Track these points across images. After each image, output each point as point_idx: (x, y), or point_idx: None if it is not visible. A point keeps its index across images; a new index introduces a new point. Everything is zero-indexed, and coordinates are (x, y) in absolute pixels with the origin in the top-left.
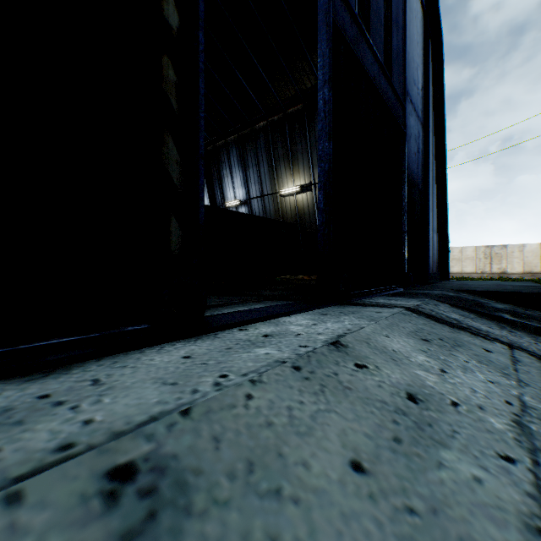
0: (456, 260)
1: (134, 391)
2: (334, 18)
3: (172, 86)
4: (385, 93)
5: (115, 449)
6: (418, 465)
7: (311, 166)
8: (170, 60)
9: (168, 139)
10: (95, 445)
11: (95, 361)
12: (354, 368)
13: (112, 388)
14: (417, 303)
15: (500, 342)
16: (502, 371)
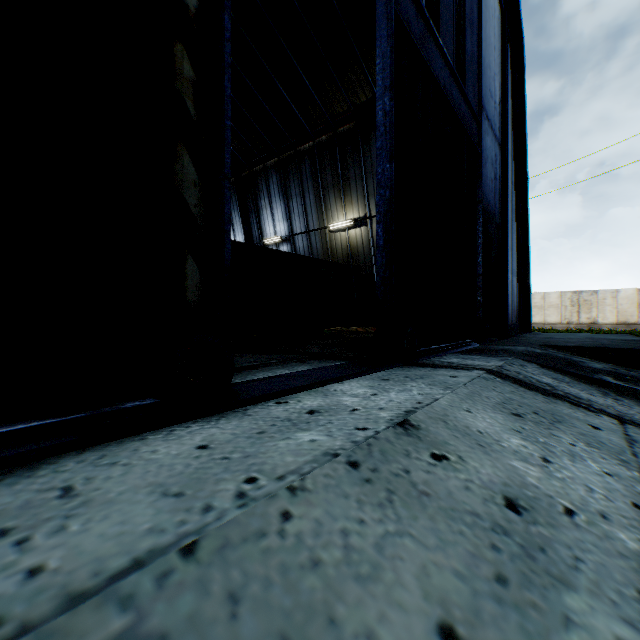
0: (538, 308)
1: (119, 509)
2: (396, 9)
3: (189, 84)
4: (457, 106)
5: (65, 630)
6: (536, 624)
7: (366, 196)
8: (185, 49)
9: (183, 153)
10: (33, 623)
11: (76, 454)
12: (431, 460)
13: (88, 503)
14: (499, 364)
15: (608, 415)
16: (619, 457)
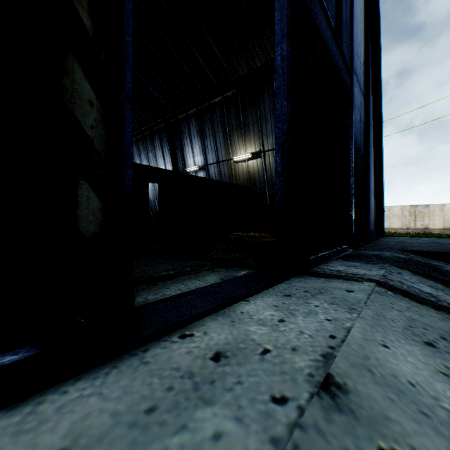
0: (385, 218)
1: None
2: None
3: None
4: (336, 60)
5: None
6: None
7: (261, 136)
8: None
9: (74, 66)
10: None
11: None
12: None
13: None
14: (381, 273)
15: None
16: None
